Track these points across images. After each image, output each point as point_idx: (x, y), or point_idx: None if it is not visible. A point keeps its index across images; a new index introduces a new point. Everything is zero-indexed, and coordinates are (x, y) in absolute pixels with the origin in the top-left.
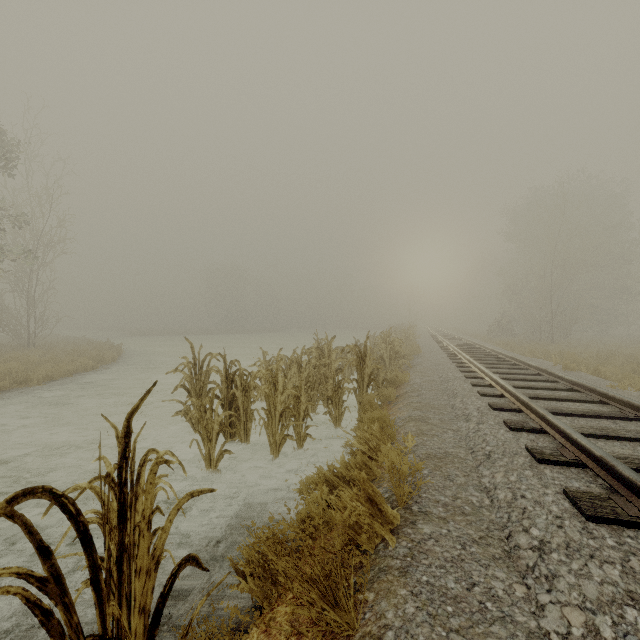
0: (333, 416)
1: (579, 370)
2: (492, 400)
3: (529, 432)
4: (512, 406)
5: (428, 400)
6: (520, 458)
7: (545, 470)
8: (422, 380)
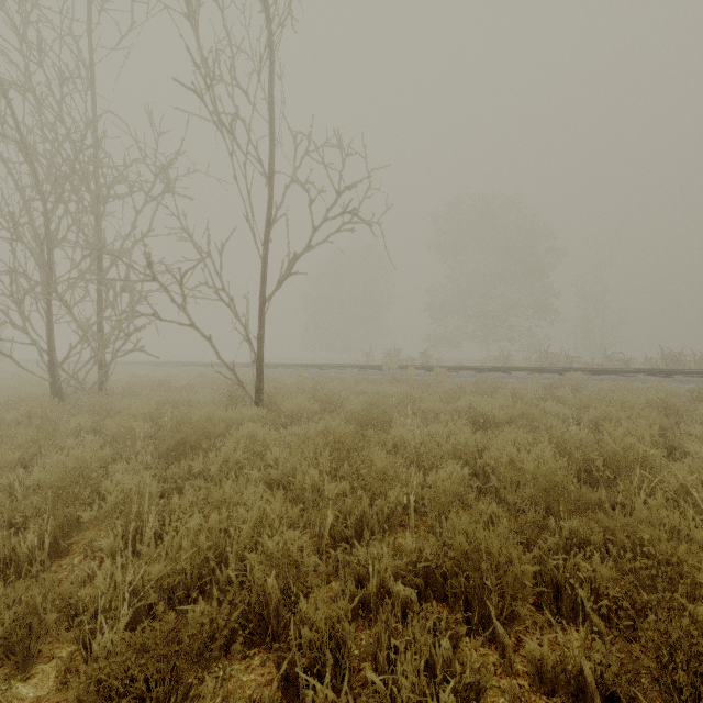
0: None
1: None
2: None
3: None
4: None
5: None
6: None
7: None
8: None
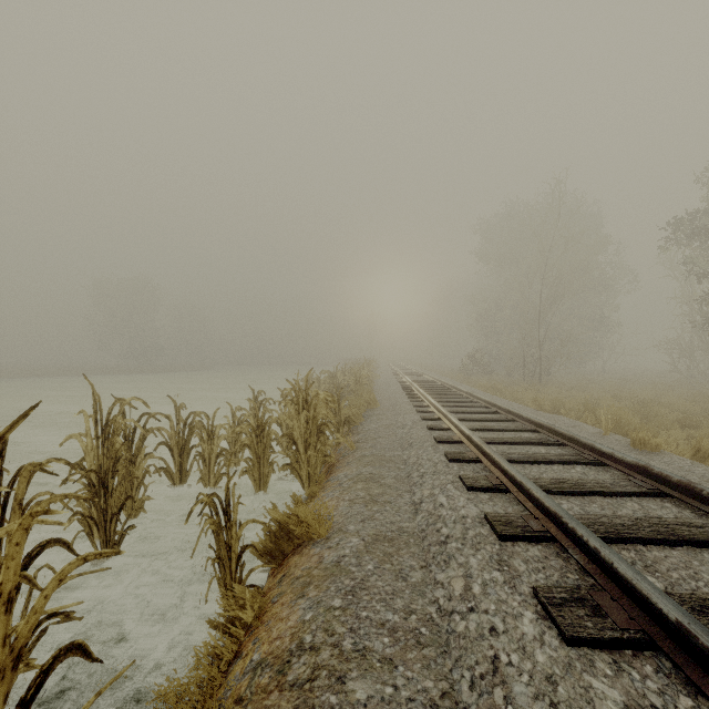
0: None
1: None
2: None
3: None
4: None
5: None
6: None
7: None
8: (366, 535)
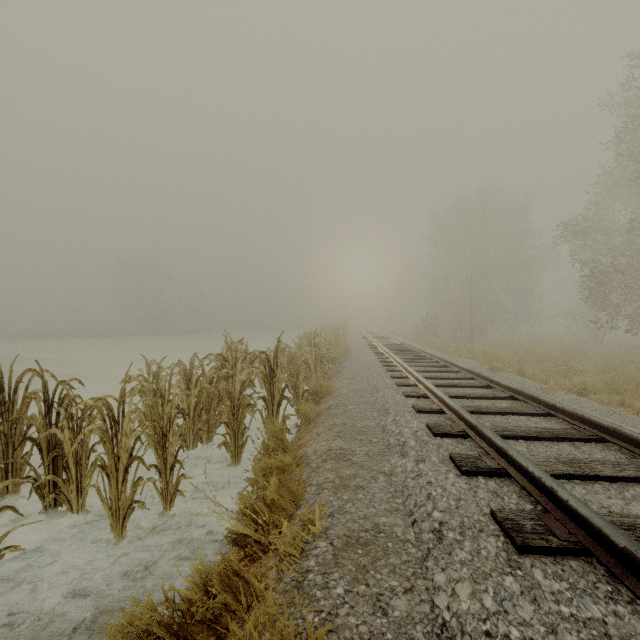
0: (230, 450)
1: (503, 370)
2: (430, 418)
3: (487, 476)
4: (456, 429)
5: (354, 420)
6: (490, 542)
7: (536, 573)
8: (349, 390)
